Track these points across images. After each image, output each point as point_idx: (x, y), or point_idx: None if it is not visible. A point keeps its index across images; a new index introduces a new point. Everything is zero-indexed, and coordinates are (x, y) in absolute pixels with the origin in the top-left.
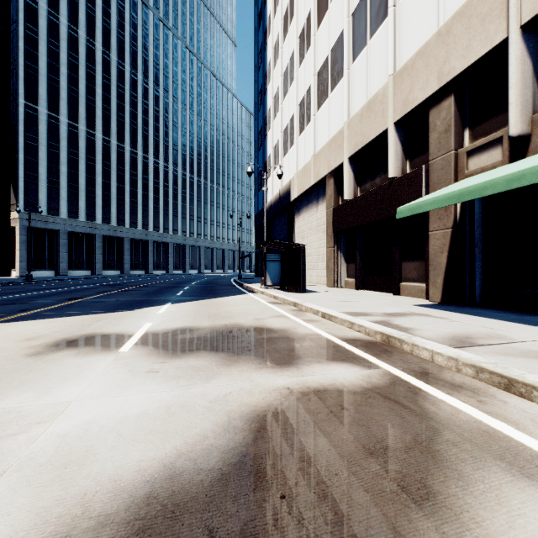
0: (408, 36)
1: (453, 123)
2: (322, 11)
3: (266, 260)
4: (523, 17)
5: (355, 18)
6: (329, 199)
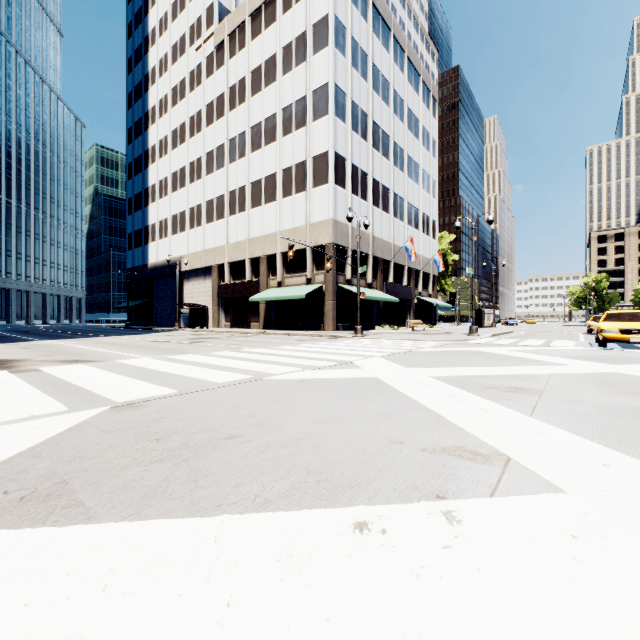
0: (253, 227)
1: (266, 269)
2: (210, 169)
3: (181, 313)
4: (280, 250)
5: (231, 195)
6: (215, 279)
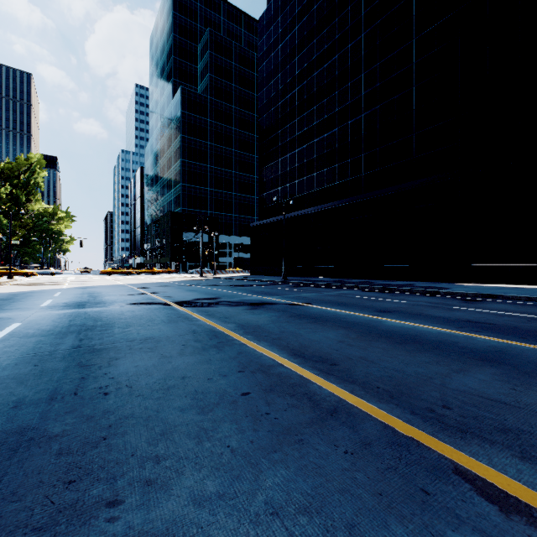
0: None
1: None
2: None
3: None
4: None
5: None
6: None
